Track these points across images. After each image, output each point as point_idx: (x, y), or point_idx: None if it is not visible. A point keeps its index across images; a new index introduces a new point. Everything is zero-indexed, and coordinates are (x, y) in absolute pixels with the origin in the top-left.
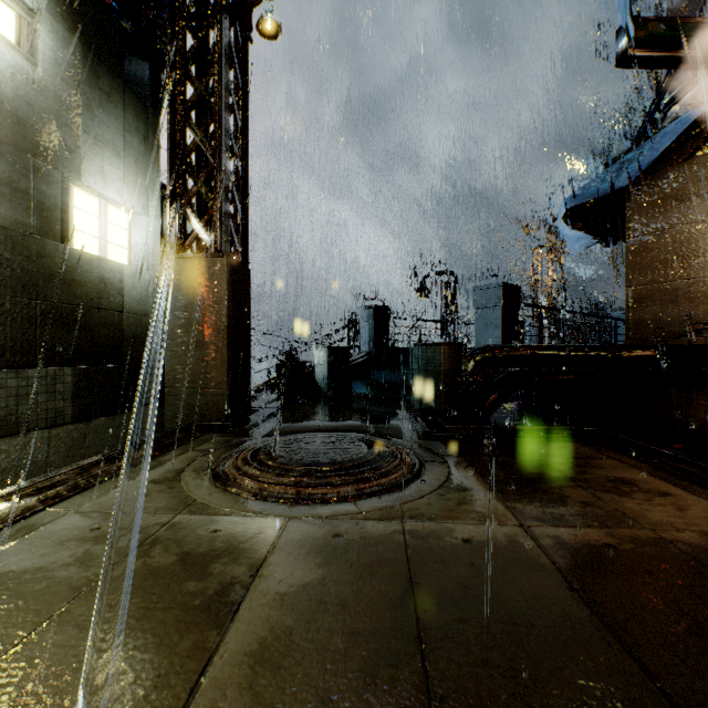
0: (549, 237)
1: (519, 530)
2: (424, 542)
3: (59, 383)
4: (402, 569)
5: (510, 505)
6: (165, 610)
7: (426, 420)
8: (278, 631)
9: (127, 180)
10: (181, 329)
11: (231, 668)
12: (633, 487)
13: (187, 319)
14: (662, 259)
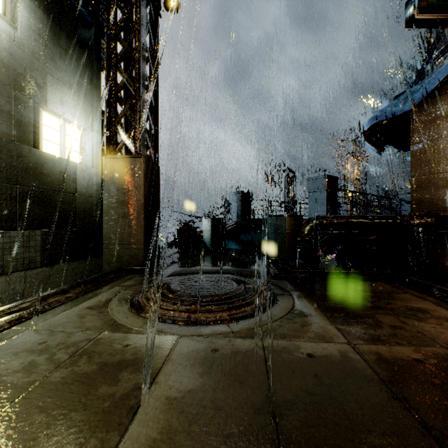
0: (355, 147)
1: (348, 347)
2: (278, 356)
3: (32, 240)
4: (262, 378)
5: (339, 327)
6: (81, 411)
7: (276, 266)
8: (166, 432)
9: (79, 107)
10: (114, 205)
11: None
12: (426, 314)
13: (117, 198)
14: (436, 158)
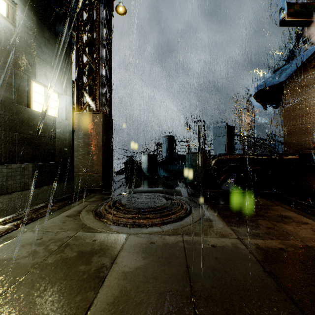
0: (247, 104)
1: (238, 241)
2: (193, 246)
3: (26, 170)
4: (183, 260)
5: (233, 228)
6: (69, 280)
7: (192, 188)
8: (123, 292)
9: (57, 79)
10: (81, 146)
11: (100, 311)
12: (290, 219)
13: (84, 141)
14: (300, 114)
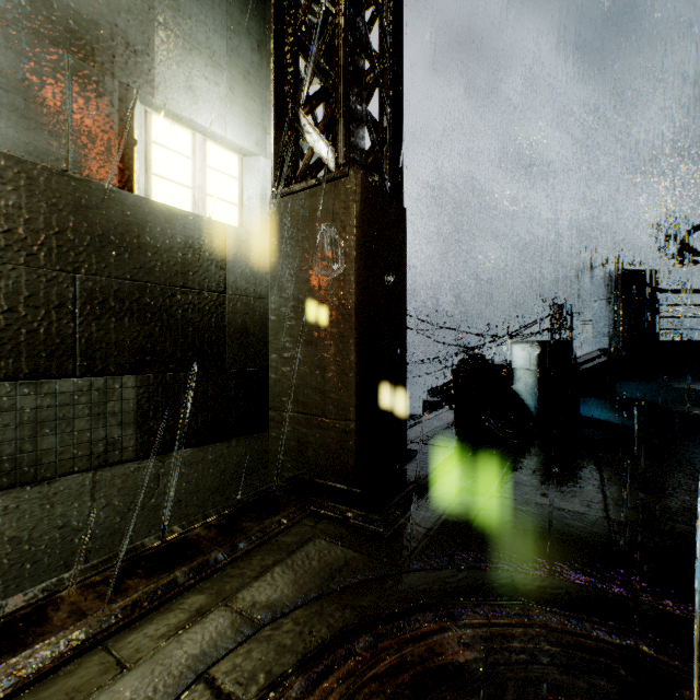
0: None
1: None
2: None
3: (112, 399)
4: None
5: None
6: None
7: None
8: None
9: (231, 103)
10: (289, 313)
11: None
12: None
13: (296, 295)
14: None
